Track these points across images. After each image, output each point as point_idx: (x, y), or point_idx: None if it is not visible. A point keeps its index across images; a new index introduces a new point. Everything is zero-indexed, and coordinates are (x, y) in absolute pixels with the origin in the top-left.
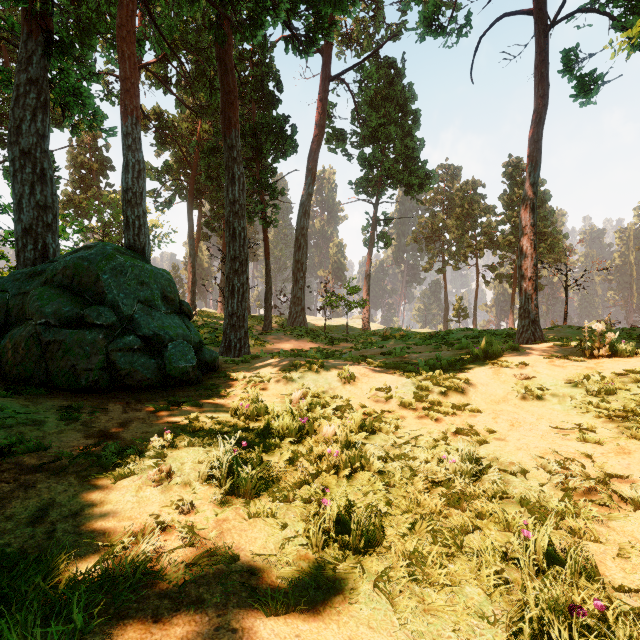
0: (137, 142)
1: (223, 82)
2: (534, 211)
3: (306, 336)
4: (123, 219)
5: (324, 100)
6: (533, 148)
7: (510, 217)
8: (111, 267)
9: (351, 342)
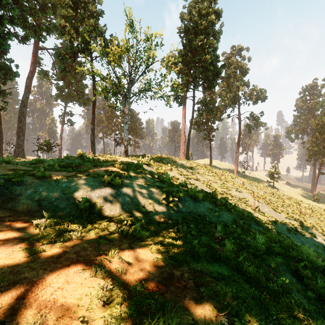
0: None
1: None
2: (93, 125)
3: None
4: None
5: (35, 57)
6: (93, 109)
7: (122, 121)
8: None
9: None
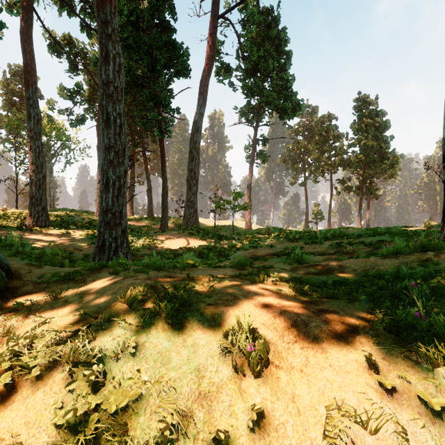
0: None
1: None
2: None
3: (196, 234)
4: None
5: (213, 34)
6: None
7: (360, 140)
8: None
9: (237, 239)
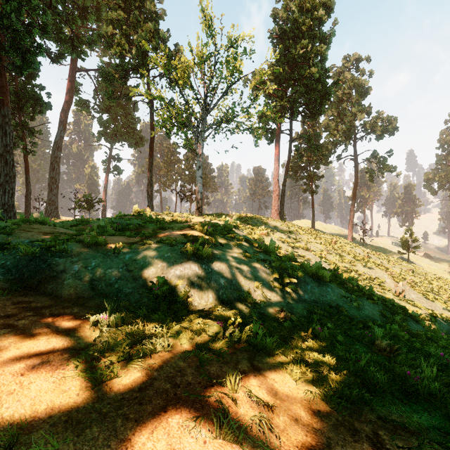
0: None
1: None
2: (151, 172)
3: None
4: None
5: (72, 82)
6: (150, 150)
7: (187, 167)
8: None
9: None
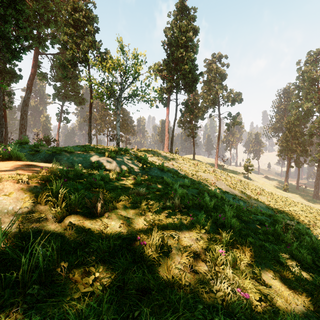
0: None
1: None
2: (90, 122)
3: None
4: None
5: (36, 61)
6: (90, 109)
7: (115, 119)
8: None
9: None
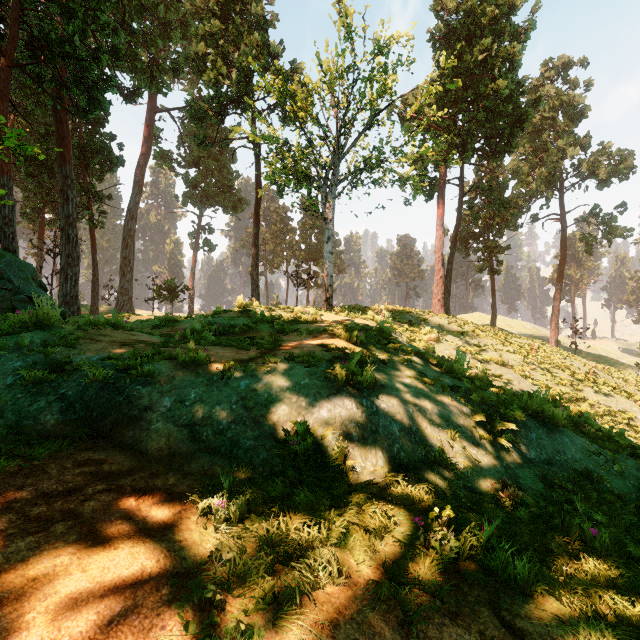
0: (11, 190)
1: (59, 129)
2: (257, 247)
3: None
4: (1, 233)
5: (151, 127)
6: (255, 216)
7: (303, 238)
8: (4, 261)
9: None
